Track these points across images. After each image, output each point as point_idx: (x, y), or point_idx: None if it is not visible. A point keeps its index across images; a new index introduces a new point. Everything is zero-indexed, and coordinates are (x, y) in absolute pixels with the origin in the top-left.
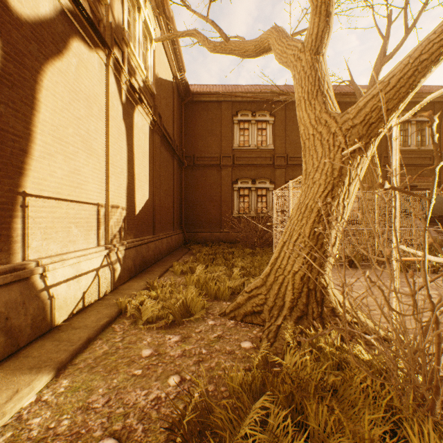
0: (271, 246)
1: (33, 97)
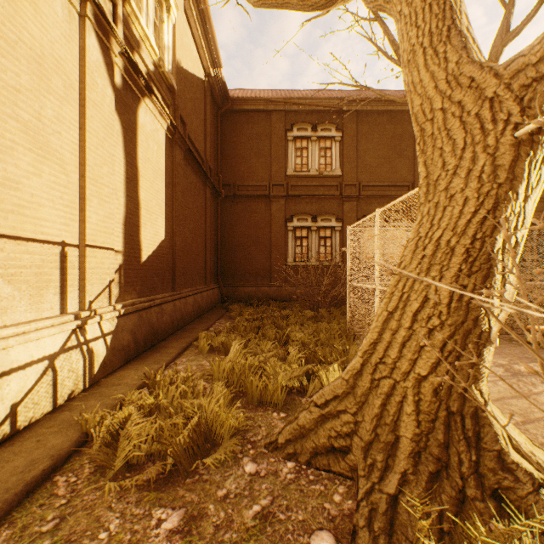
0: (340, 306)
1: None
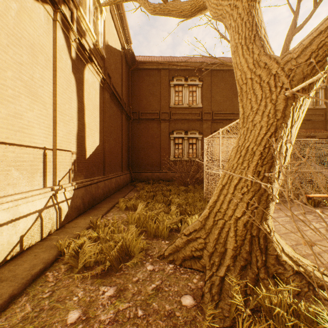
0: (201, 183)
1: None
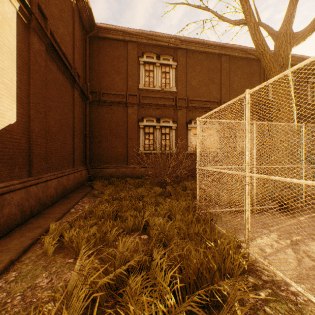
0: (179, 182)
1: None
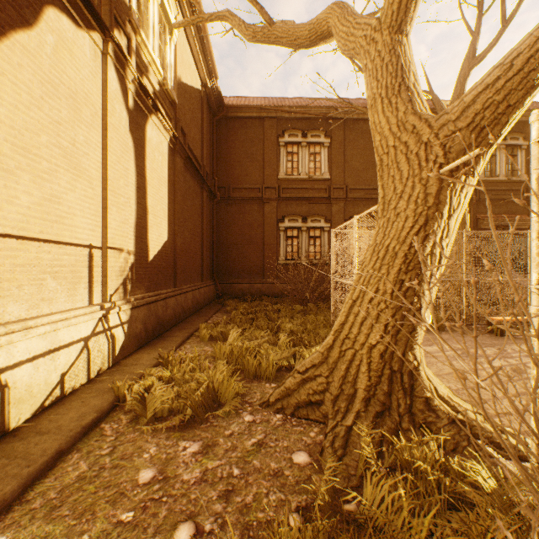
0: (327, 301)
1: None
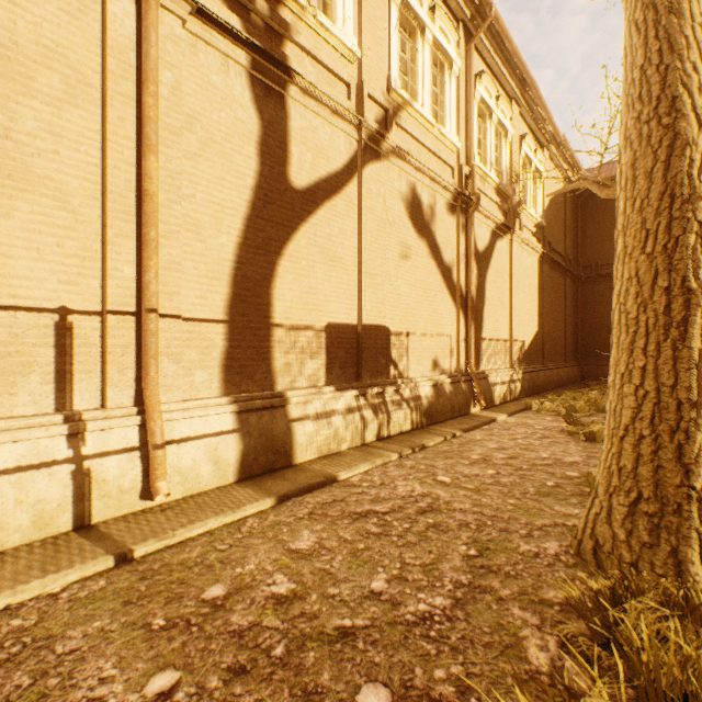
0: None
1: (484, 289)
